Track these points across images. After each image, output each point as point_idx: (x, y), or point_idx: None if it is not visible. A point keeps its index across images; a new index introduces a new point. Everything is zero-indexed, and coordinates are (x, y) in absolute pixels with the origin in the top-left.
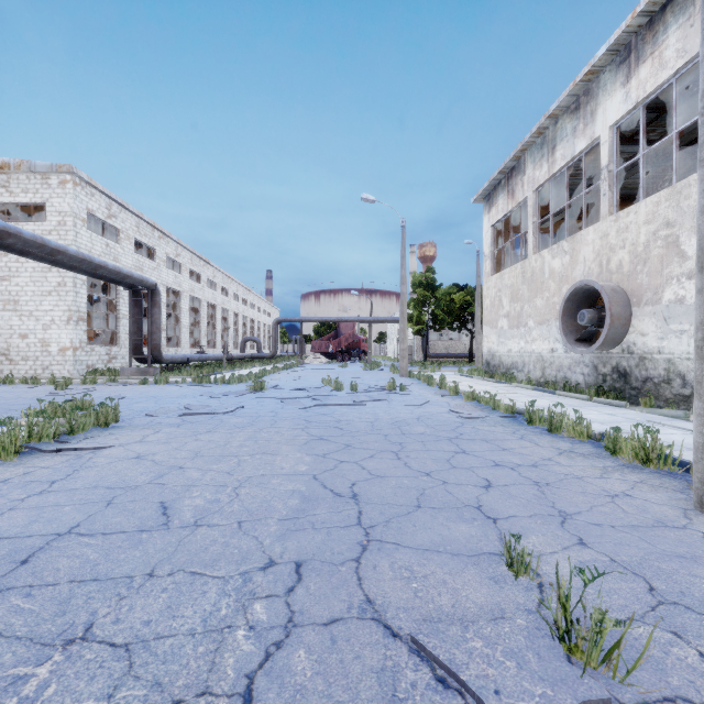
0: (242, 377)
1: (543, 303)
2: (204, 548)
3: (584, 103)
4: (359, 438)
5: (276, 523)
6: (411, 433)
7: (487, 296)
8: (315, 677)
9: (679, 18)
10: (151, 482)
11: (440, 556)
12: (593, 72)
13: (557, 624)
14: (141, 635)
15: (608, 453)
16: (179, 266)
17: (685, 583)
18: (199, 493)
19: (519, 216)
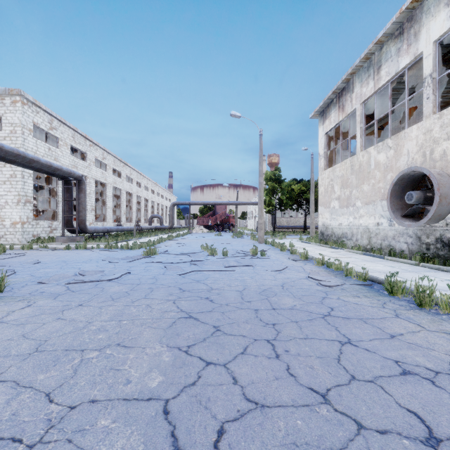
0: (142, 244)
1: (370, 188)
2: None
3: (408, 28)
4: (229, 315)
5: None
6: (282, 308)
7: (322, 185)
8: None
9: None
10: None
11: None
12: None
13: None
14: None
15: None
16: (105, 166)
17: None
18: None
19: (345, 127)
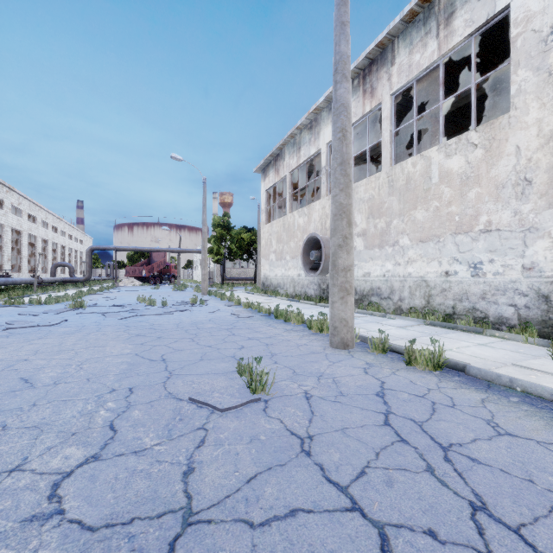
0: (59, 298)
1: (294, 245)
2: (66, 391)
3: (314, 126)
4: (167, 333)
5: (113, 376)
6: (204, 328)
7: (263, 238)
8: (144, 415)
9: (354, 95)
10: (4, 369)
11: (208, 375)
12: (318, 109)
13: (248, 382)
14: (42, 422)
15: (308, 329)
16: None
17: (307, 369)
18: (50, 370)
19: (283, 185)
